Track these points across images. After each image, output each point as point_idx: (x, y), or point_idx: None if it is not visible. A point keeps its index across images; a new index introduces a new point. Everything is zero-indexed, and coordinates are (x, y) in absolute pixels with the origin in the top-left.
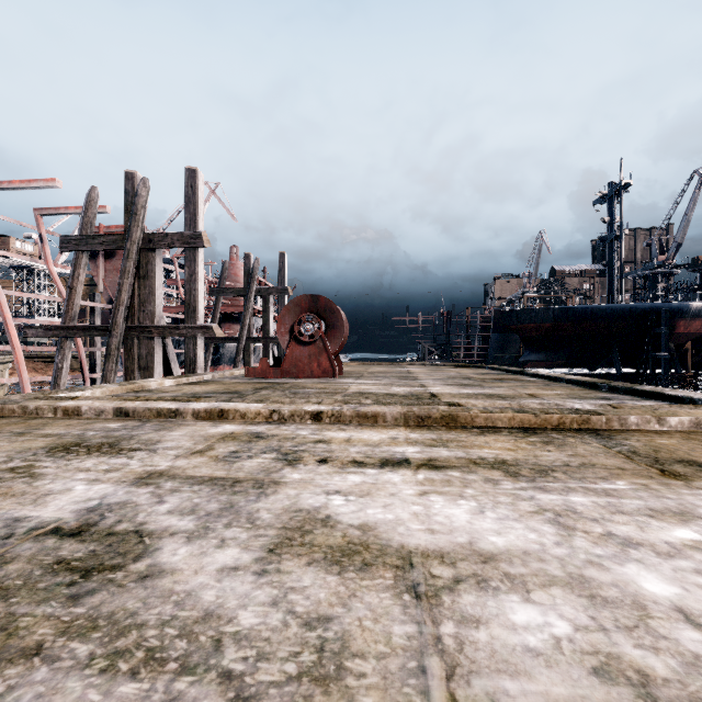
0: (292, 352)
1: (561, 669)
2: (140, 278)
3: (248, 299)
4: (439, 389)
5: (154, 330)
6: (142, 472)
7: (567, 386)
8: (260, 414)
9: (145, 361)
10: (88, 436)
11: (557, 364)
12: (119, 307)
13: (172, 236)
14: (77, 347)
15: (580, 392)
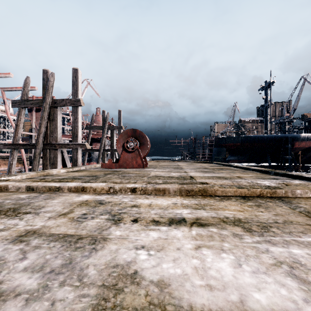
0: (123, 156)
1: None
2: (50, 120)
3: (104, 132)
4: (194, 174)
5: (57, 145)
6: (22, 230)
7: (253, 172)
8: (103, 189)
9: (52, 160)
10: (5, 203)
11: (243, 161)
12: (39, 134)
13: (66, 100)
14: (21, 153)
15: (261, 175)
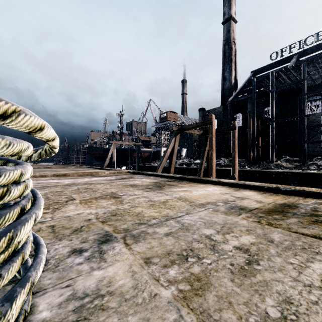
0: None
1: (49, 170)
2: None
3: None
4: None
5: None
6: None
7: None
8: None
9: None
10: None
11: None
12: None
13: None
14: None
15: None
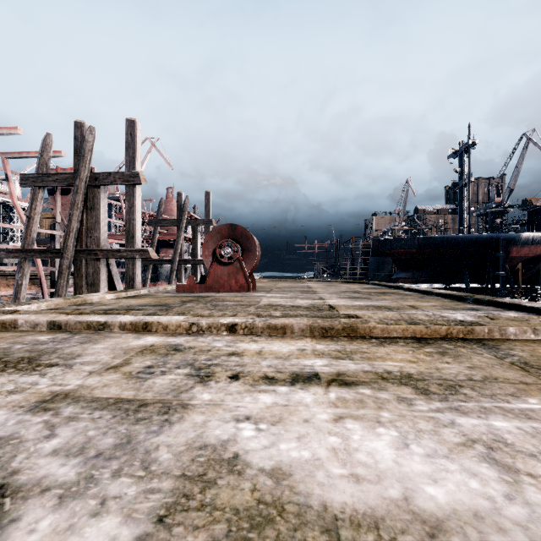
0: (214, 271)
1: None
2: (88, 209)
3: (180, 229)
4: (335, 302)
5: (99, 253)
6: (46, 393)
7: (438, 299)
8: (180, 326)
9: (92, 278)
10: (13, 349)
11: (421, 280)
12: (69, 234)
13: (115, 175)
14: (37, 267)
15: (451, 303)
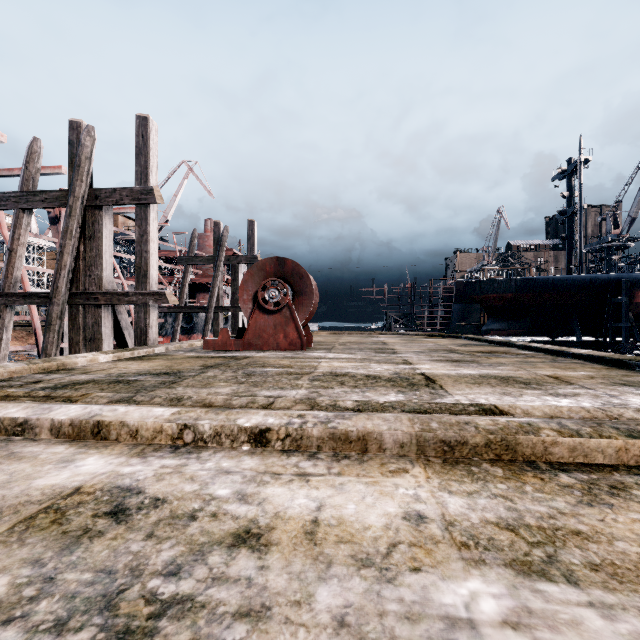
0: (255, 322)
1: None
2: (86, 238)
3: (217, 268)
4: (430, 368)
5: (100, 297)
6: None
7: (582, 363)
8: (162, 430)
9: (91, 331)
10: None
11: (519, 333)
12: (60, 271)
13: (121, 191)
14: (31, 316)
15: (612, 372)
